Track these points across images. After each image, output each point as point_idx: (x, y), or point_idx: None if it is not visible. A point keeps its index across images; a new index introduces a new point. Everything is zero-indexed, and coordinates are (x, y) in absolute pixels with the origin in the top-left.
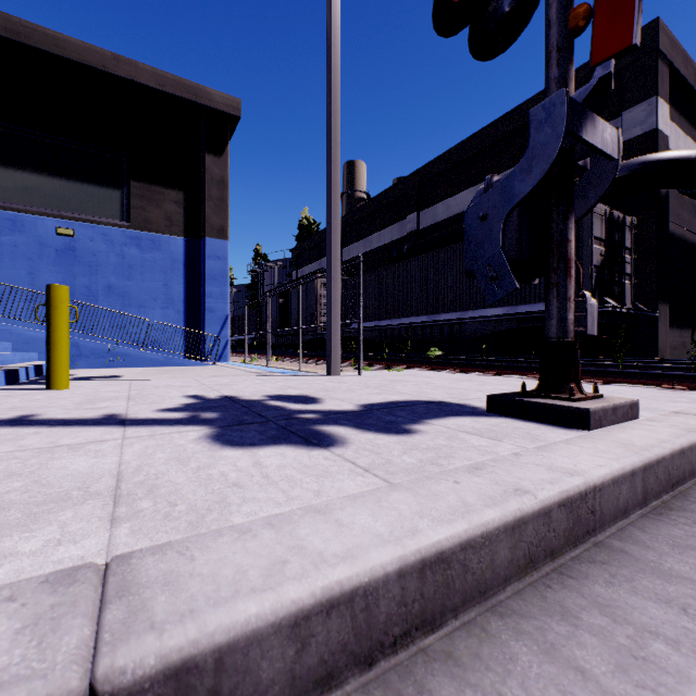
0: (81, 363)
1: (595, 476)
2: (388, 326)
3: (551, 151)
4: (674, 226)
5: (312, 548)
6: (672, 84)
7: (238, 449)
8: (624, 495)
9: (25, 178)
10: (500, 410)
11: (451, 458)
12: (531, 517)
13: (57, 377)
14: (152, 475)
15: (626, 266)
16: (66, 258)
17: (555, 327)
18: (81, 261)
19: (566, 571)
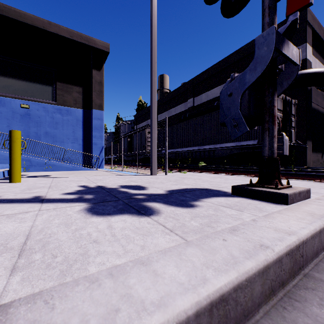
0: (32, 169)
1: (302, 235)
2: (179, 151)
3: (267, 59)
4: (314, 104)
5: (137, 296)
6: (313, 37)
7: (100, 217)
8: (316, 244)
9: (5, 80)
10: (239, 193)
11: (218, 222)
12: (272, 263)
13: (14, 176)
14: (48, 235)
15: (292, 123)
16: (25, 118)
17: (267, 151)
18: (32, 120)
19: (292, 296)
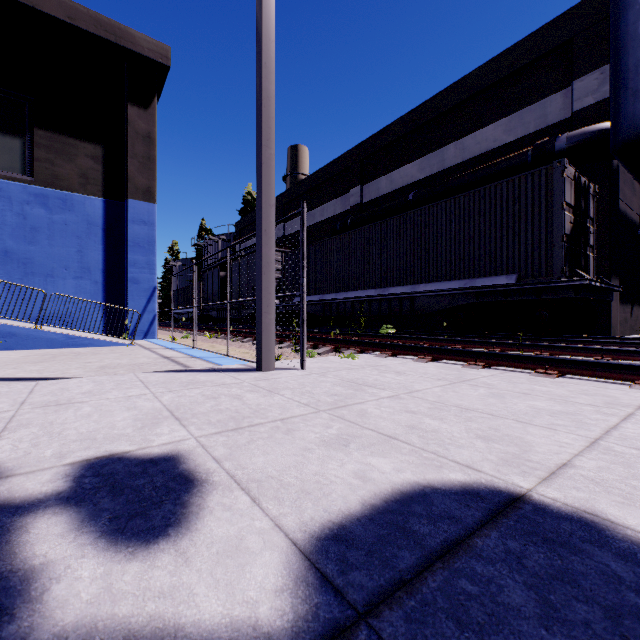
0: None
1: None
2: (333, 300)
3: None
4: (619, 201)
5: None
6: None
7: None
8: None
9: None
10: None
11: None
12: None
13: None
14: None
15: (590, 237)
16: None
17: None
18: None
19: None
